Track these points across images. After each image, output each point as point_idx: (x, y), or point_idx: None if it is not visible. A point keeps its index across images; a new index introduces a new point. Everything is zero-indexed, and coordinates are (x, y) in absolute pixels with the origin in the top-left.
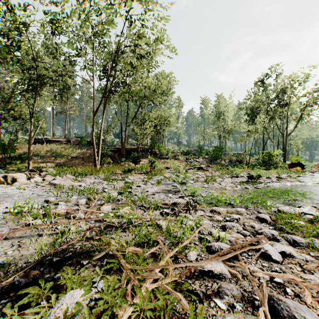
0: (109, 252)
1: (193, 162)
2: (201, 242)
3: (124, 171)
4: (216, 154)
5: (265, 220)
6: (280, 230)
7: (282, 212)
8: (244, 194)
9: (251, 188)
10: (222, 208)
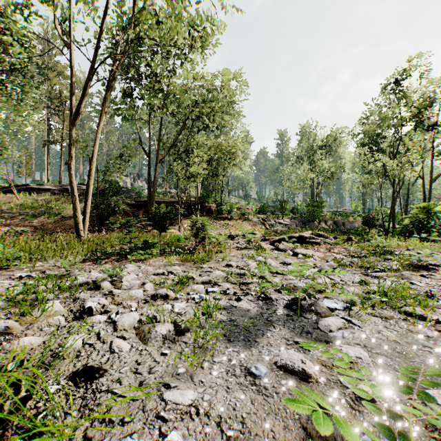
0: None
1: (274, 226)
2: None
3: (129, 250)
4: (312, 212)
5: None
6: None
7: None
8: None
9: None
10: None
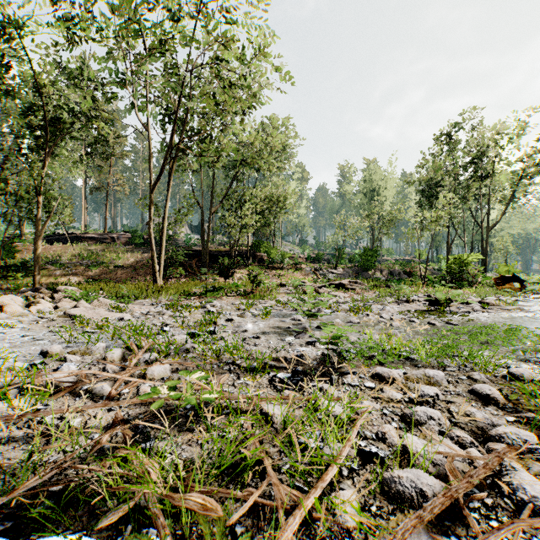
0: (143, 500)
1: (326, 275)
2: (364, 463)
3: (206, 291)
4: (366, 261)
5: (494, 400)
6: (532, 426)
7: (519, 378)
8: (433, 337)
9: (441, 324)
10: (396, 370)
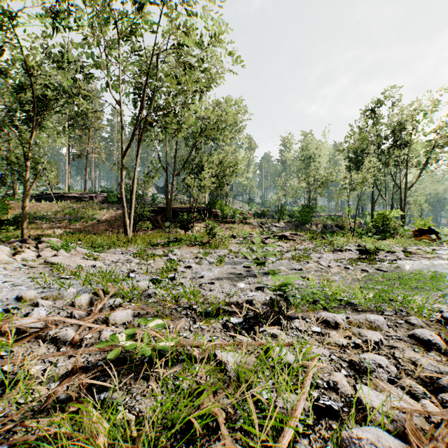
0: None
1: (271, 228)
2: (318, 417)
3: (169, 242)
4: (304, 217)
5: (435, 346)
6: None
7: None
8: (369, 283)
9: (372, 271)
10: (340, 315)
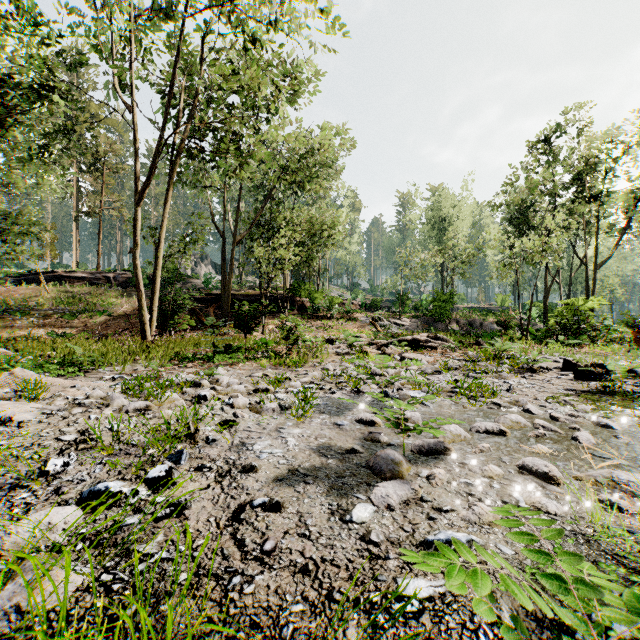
0: None
1: (388, 327)
2: None
3: (213, 353)
4: (439, 309)
5: None
6: None
7: None
8: None
9: None
10: None
